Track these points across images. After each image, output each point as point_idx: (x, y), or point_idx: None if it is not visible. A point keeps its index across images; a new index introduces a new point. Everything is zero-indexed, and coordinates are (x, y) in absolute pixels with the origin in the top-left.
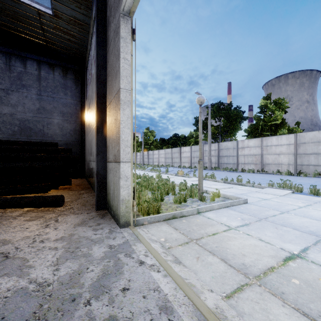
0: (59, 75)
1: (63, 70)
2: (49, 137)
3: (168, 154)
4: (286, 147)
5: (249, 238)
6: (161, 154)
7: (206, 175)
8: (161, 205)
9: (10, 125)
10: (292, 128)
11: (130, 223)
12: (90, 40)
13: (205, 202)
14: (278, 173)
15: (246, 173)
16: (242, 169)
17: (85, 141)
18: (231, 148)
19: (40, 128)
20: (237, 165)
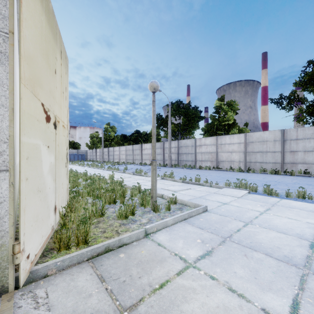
0: None
1: None
2: None
3: (129, 151)
4: (237, 145)
5: (214, 289)
6: (122, 150)
7: (165, 174)
8: (99, 223)
9: None
10: (241, 128)
11: (7, 289)
12: None
13: (159, 213)
14: (231, 170)
15: (203, 170)
16: (199, 166)
17: None
18: (190, 145)
19: None
20: (196, 162)
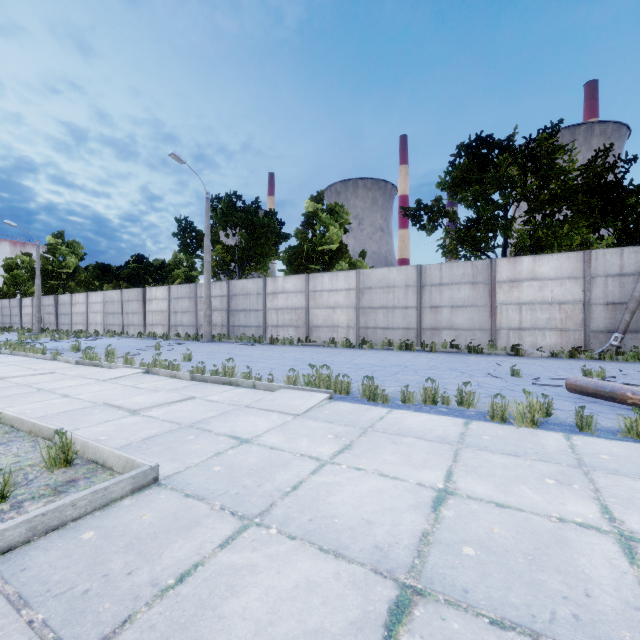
0: None
1: None
2: None
3: (113, 304)
4: (345, 294)
5: None
6: (93, 303)
7: (155, 361)
8: None
9: None
10: (355, 261)
11: None
12: None
13: None
14: (332, 344)
15: (277, 346)
16: (271, 338)
17: None
18: (253, 293)
19: None
20: (265, 329)
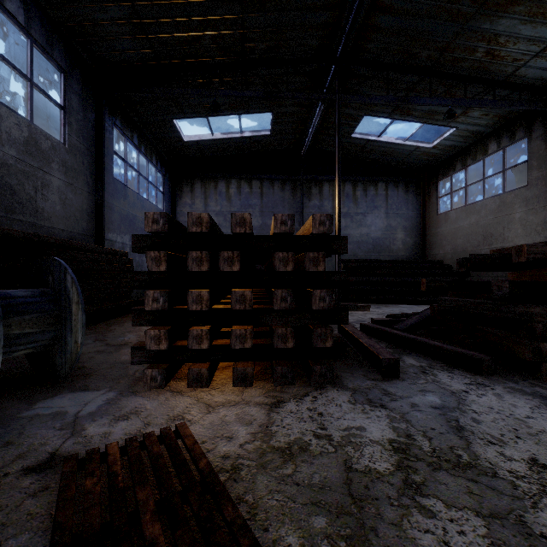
0: (402, 191)
1: (405, 185)
2: (394, 253)
3: None
4: None
5: None
6: None
7: None
8: None
9: (366, 243)
10: None
11: None
12: (469, 163)
13: None
14: None
15: None
16: None
17: (426, 255)
18: None
19: (387, 245)
20: None
